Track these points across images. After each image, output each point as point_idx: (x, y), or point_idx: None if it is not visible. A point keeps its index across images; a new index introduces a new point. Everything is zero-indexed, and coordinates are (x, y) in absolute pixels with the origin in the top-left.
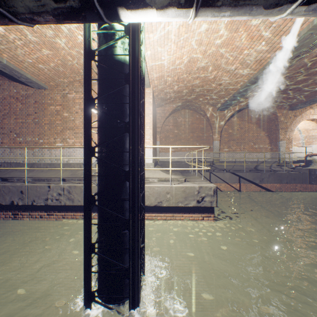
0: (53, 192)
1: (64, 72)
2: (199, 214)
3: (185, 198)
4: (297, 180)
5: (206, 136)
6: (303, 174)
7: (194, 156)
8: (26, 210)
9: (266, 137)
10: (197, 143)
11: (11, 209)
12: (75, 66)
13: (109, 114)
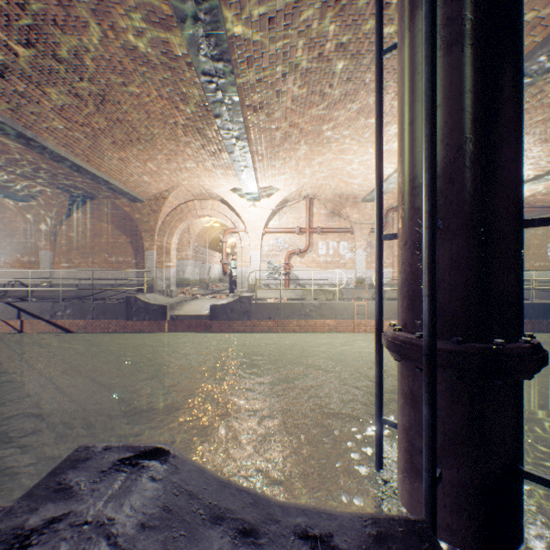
0: None
1: None
2: None
3: None
4: (110, 314)
5: (34, 243)
6: (119, 305)
7: (15, 276)
8: None
9: (130, 244)
10: (20, 254)
11: None
12: None
13: None
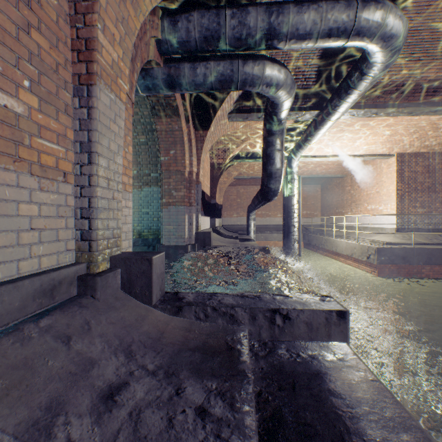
0: (322, 241)
1: (342, 166)
2: (369, 268)
3: (361, 253)
4: None
5: None
6: None
7: None
8: (318, 249)
9: None
10: None
11: (315, 247)
12: (342, 163)
13: (283, 212)
